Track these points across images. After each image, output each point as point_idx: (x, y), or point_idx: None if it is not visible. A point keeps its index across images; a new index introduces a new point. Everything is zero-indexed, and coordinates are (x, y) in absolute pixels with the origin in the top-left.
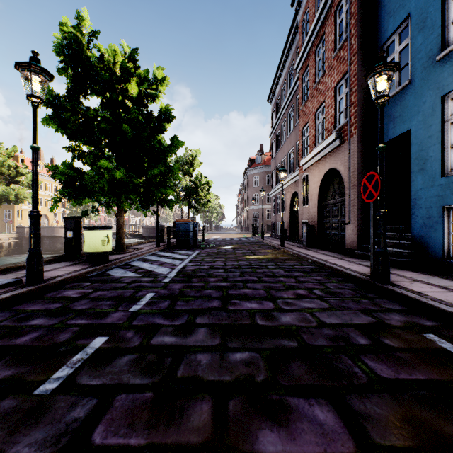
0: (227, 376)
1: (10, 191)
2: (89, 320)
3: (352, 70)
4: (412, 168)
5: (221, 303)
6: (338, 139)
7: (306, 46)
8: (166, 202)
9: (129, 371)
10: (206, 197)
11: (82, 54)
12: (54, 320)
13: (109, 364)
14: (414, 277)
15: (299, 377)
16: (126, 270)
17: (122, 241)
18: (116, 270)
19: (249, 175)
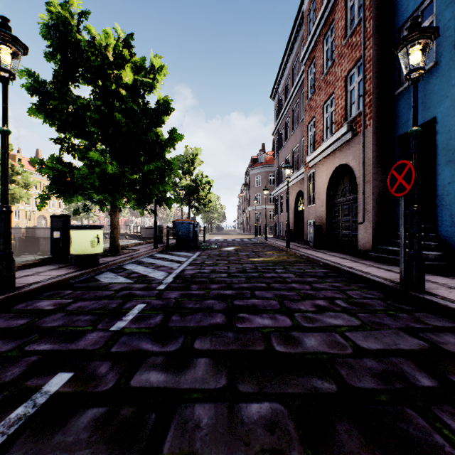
0: (241, 453)
1: None
2: (55, 345)
3: (366, 56)
4: (438, 160)
5: (225, 318)
6: (350, 132)
7: (313, 35)
8: (164, 200)
9: (89, 442)
10: (207, 197)
11: (71, 37)
12: (9, 345)
13: (61, 426)
14: (449, 283)
15: None
16: (117, 274)
17: (116, 241)
18: (106, 274)
19: (251, 174)
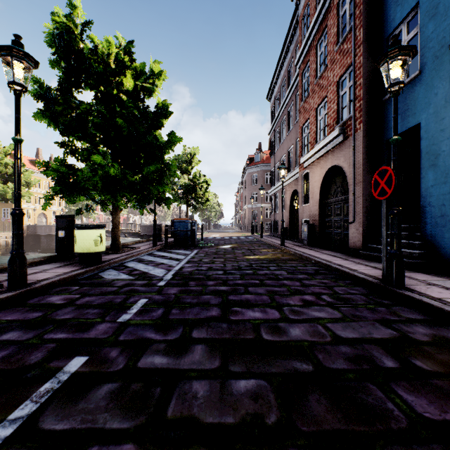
0: (230, 416)
1: (7, 189)
2: (70, 334)
3: (357, 62)
4: (422, 163)
5: (220, 311)
6: (341, 135)
7: (307, 40)
8: (163, 200)
9: (107, 408)
10: (204, 196)
11: (74, 45)
12: (29, 334)
13: (83, 397)
14: (428, 280)
15: (321, 418)
16: (119, 271)
17: (117, 240)
18: (109, 271)
19: (248, 173)
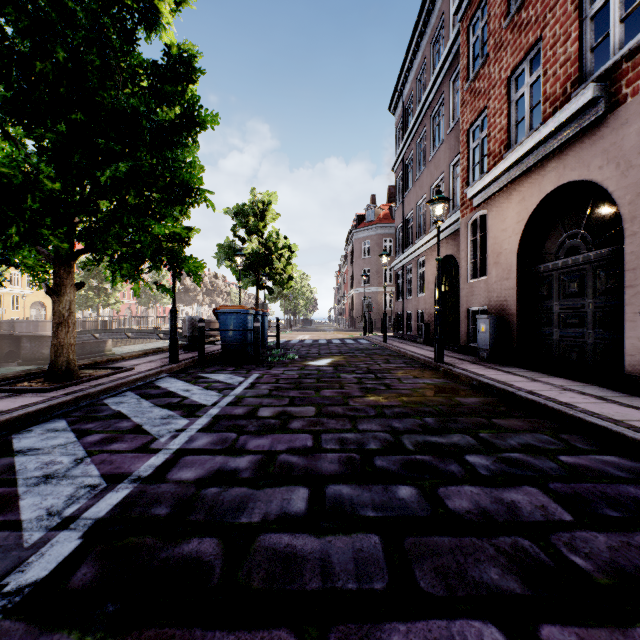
0: None
1: None
2: None
3: None
4: None
5: None
6: (599, 102)
7: None
8: (179, 263)
9: None
10: (286, 271)
11: None
12: None
13: None
14: None
15: None
16: None
17: (64, 354)
18: None
19: (355, 239)
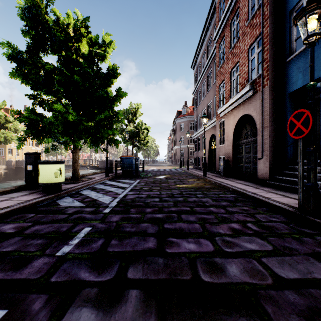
0: None
1: (1, 134)
2: (1, 273)
3: (264, 32)
4: None
5: (157, 242)
6: (251, 90)
7: (223, 20)
8: (113, 141)
9: None
10: (145, 139)
11: (40, 17)
12: None
13: None
14: None
15: None
16: (74, 198)
17: (77, 172)
18: (65, 198)
19: (177, 123)
